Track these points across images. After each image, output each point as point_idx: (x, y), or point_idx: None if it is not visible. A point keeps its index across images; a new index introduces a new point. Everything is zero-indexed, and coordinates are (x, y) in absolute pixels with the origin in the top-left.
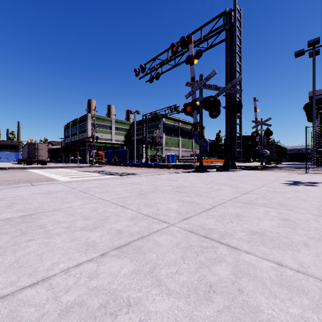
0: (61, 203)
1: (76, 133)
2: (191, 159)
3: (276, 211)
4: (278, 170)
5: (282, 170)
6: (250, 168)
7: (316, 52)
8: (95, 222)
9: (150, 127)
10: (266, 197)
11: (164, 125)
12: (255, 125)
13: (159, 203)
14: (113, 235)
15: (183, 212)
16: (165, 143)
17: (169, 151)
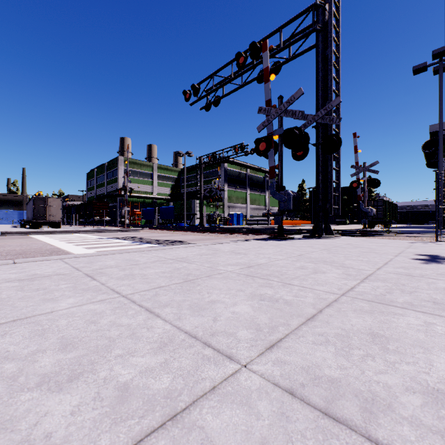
0: (38, 302)
1: (103, 183)
2: (264, 220)
3: (444, 323)
4: (394, 237)
5: (399, 236)
6: (351, 233)
7: (444, 66)
8: (81, 356)
9: (207, 175)
10: (405, 289)
11: (226, 173)
12: (356, 172)
13: (217, 302)
14: (106, 408)
15: (264, 325)
16: (228, 198)
17: (233, 208)
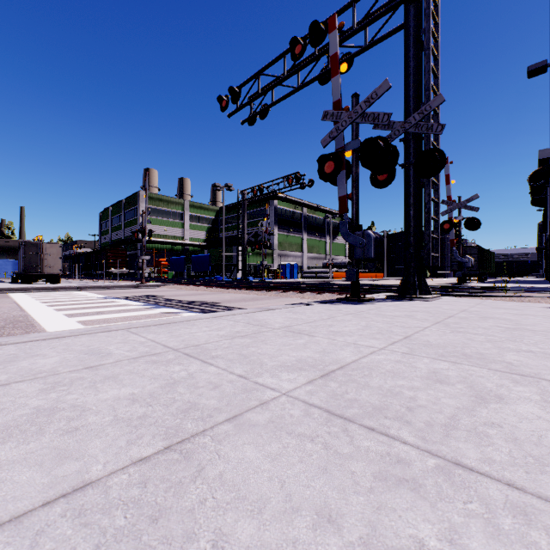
0: None
1: (120, 225)
2: (325, 272)
3: None
4: (519, 298)
5: (526, 297)
6: (448, 291)
7: None
8: None
9: (252, 216)
10: None
11: (276, 212)
12: (448, 209)
13: None
14: None
15: None
16: (279, 244)
17: (285, 258)
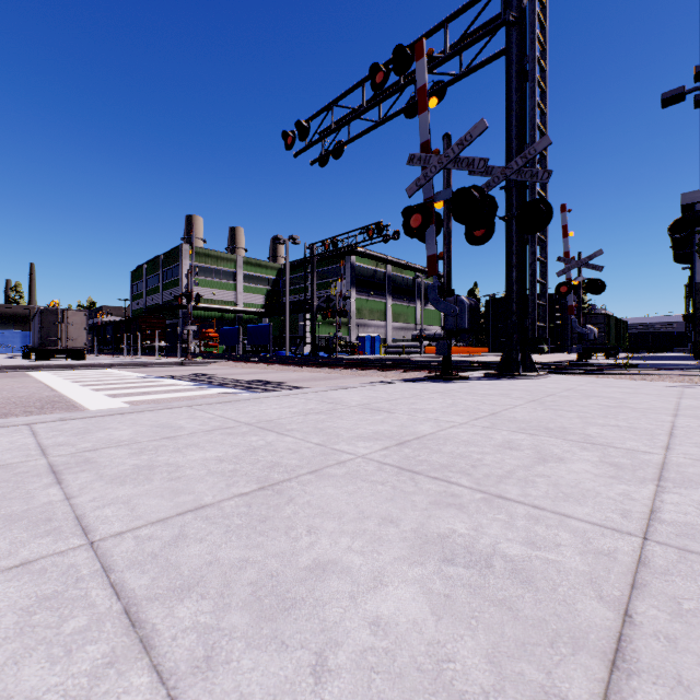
0: None
1: (157, 287)
2: (415, 346)
3: None
4: (641, 376)
5: (649, 375)
6: (562, 368)
7: None
8: None
9: (323, 275)
10: None
11: (353, 271)
12: (565, 268)
13: (331, 572)
14: None
15: None
16: (356, 311)
17: (364, 328)
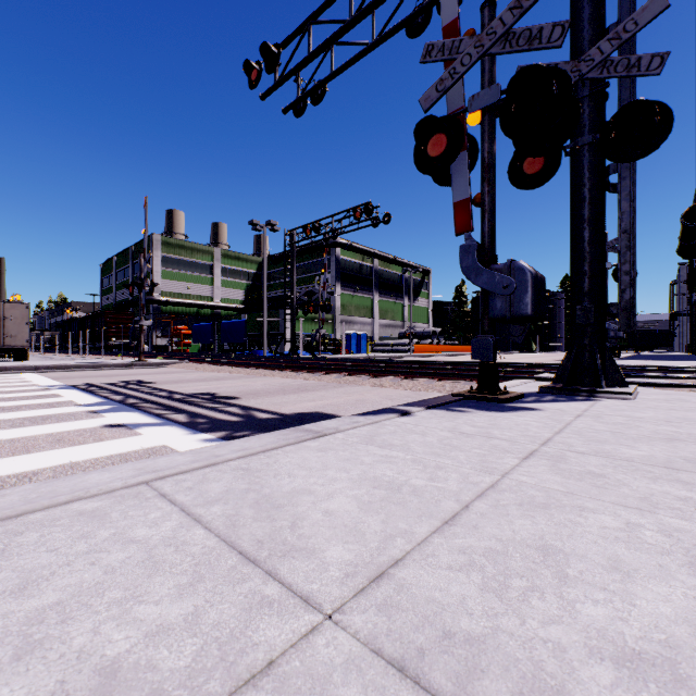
0: None
1: (128, 281)
2: (403, 344)
3: None
4: None
5: None
6: None
7: None
8: None
9: (306, 269)
10: None
11: (338, 264)
12: None
13: None
14: None
15: None
16: (342, 307)
17: (350, 325)
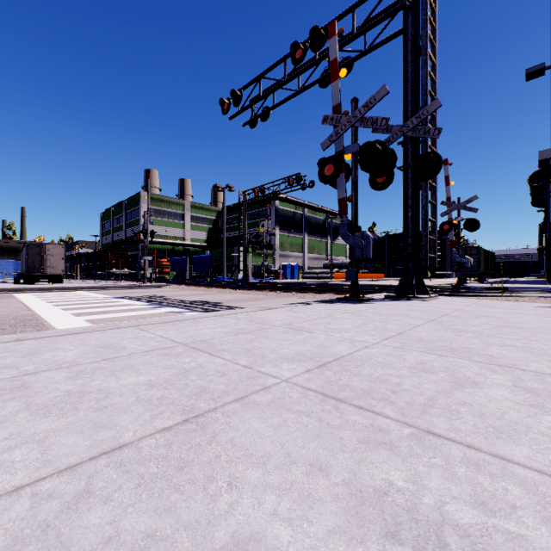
0: None
1: (122, 226)
2: (326, 272)
3: None
4: (514, 298)
5: (521, 297)
6: (447, 291)
7: None
8: None
9: (253, 216)
10: None
11: (277, 213)
12: (447, 210)
13: None
14: None
15: None
16: (280, 245)
17: (286, 258)
